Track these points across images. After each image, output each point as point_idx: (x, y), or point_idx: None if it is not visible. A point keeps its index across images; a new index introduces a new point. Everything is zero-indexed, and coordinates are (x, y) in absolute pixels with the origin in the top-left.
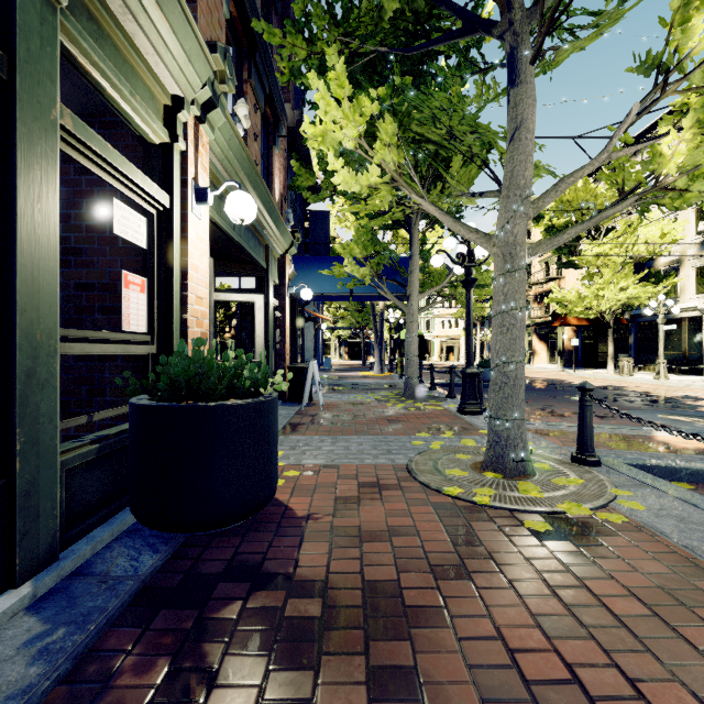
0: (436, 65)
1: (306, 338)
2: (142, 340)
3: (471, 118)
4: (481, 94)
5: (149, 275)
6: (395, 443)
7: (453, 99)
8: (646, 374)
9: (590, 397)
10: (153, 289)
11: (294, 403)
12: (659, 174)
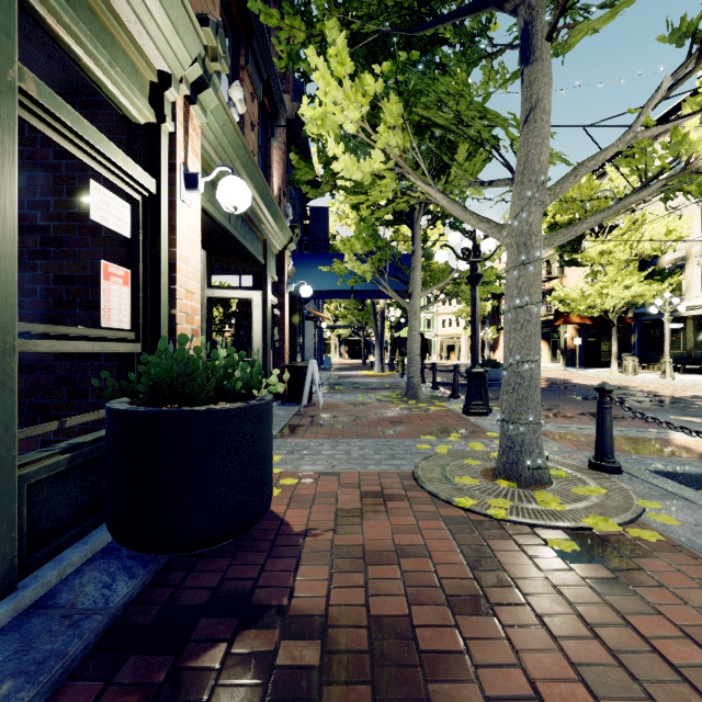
0: (440, 51)
1: (306, 337)
2: (125, 337)
3: (479, 103)
4: (488, 80)
5: (133, 267)
6: (399, 447)
7: (458, 87)
8: (650, 373)
9: (609, 399)
10: (138, 282)
11: (293, 403)
12: (689, 156)
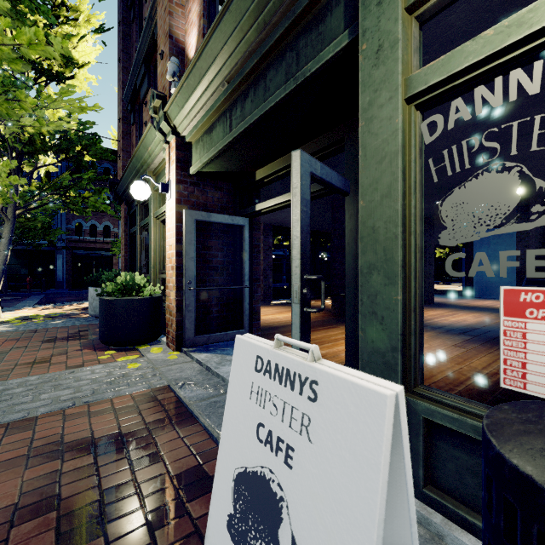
0: None
1: None
2: None
3: None
4: None
5: None
6: None
7: None
8: None
9: None
10: None
11: None
12: None
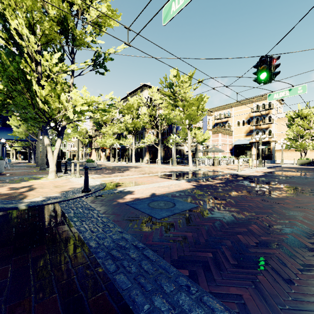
0: None
1: None
2: None
3: None
4: None
5: None
6: (26, 170)
7: None
8: (119, 162)
9: None
10: None
11: None
12: None
